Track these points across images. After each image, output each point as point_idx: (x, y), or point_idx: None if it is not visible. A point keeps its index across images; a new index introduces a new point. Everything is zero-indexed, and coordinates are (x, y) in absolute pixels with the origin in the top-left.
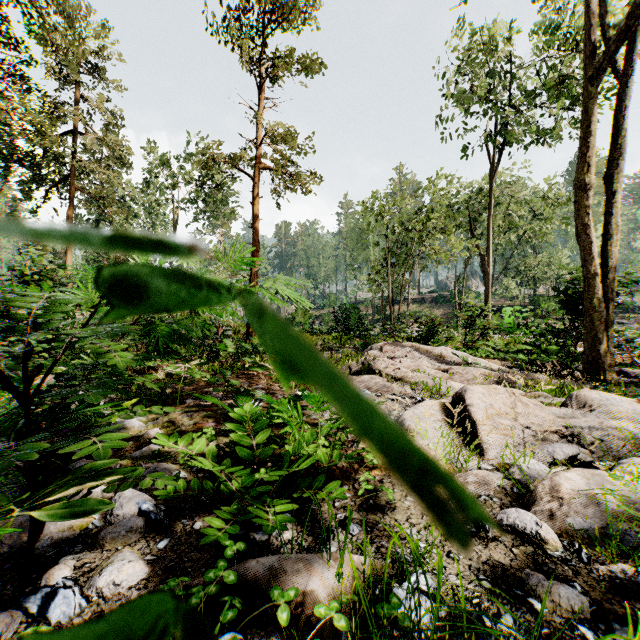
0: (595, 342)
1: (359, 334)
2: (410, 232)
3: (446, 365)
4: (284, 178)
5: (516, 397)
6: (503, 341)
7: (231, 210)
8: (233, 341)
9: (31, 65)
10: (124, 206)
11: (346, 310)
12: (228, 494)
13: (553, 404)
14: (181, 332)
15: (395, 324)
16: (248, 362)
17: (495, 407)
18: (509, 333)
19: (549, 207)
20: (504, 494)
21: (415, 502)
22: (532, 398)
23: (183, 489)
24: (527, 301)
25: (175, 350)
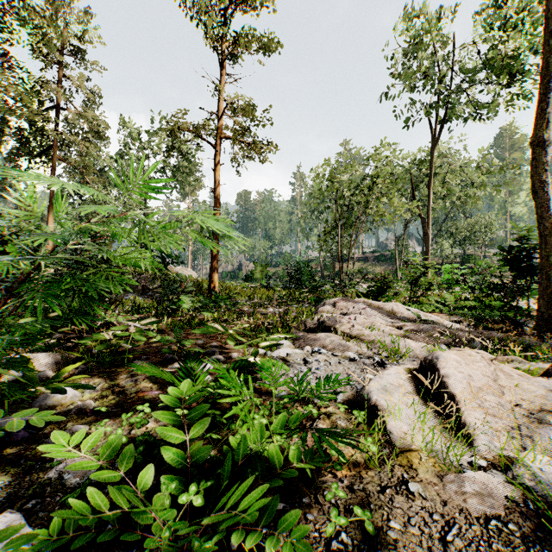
0: (550, 299)
1: (311, 289)
2: (358, 196)
3: (398, 321)
4: (243, 147)
5: (496, 366)
6: (452, 297)
7: (197, 179)
8: (196, 296)
9: (12, 44)
10: (103, 175)
11: (299, 267)
12: (142, 525)
13: (531, 371)
14: (149, 287)
15: (344, 280)
16: (207, 317)
17: (473, 377)
18: (448, 288)
19: (483, 174)
20: (519, 514)
21: (403, 532)
22: (505, 363)
23: (73, 526)
24: (458, 259)
25: (138, 305)
